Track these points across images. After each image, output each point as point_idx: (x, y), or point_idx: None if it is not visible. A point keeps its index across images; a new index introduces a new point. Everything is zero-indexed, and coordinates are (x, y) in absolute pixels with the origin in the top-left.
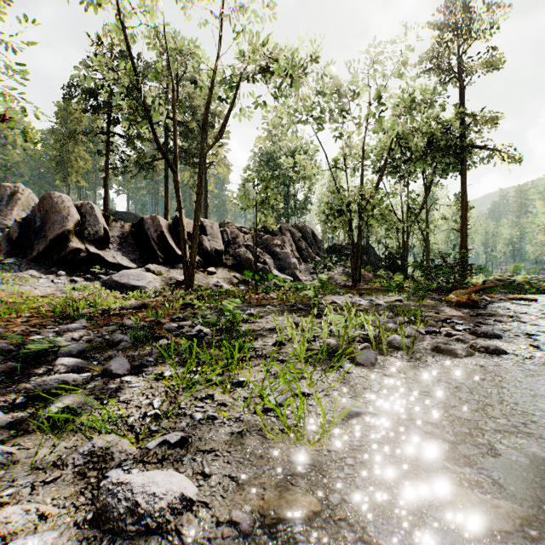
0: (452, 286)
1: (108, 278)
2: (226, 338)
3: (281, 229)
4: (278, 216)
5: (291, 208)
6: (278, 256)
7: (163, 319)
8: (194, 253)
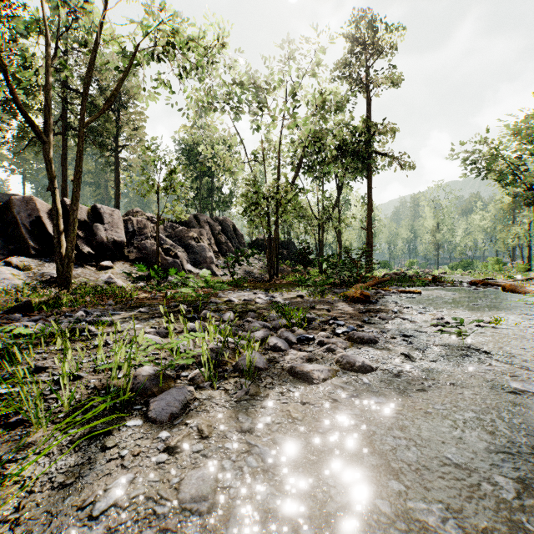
0: (355, 280)
1: None
2: None
3: (199, 221)
4: (202, 209)
5: (215, 201)
6: (193, 250)
7: None
8: (71, 243)
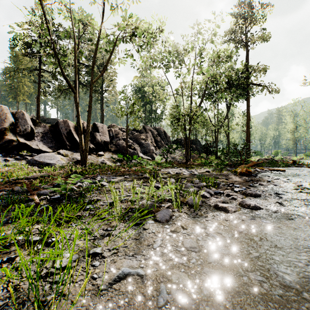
0: (240, 163)
1: (31, 158)
2: (71, 201)
3: (146, 129)
4: (146, 122)
5: (153, 117)
6: (143, 145)
7: (46, 186)
8: (87, 143)
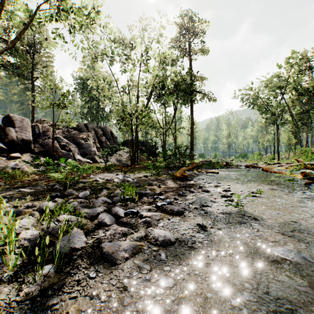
0: (182, 165)
1: None
2: None
3: (88, 128)
4: (92, 120)
5: (101, 116)
6: (82, 146)
7: None
8: None
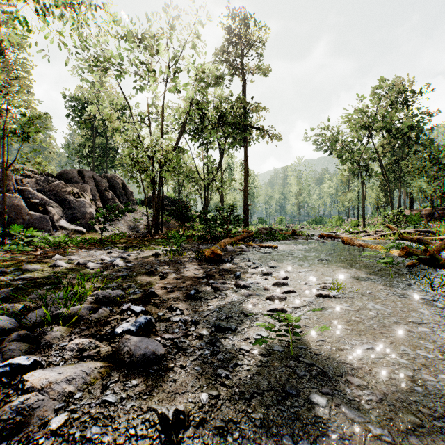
0: (224, 235)
1: None
2: None
3: (84, 177)
4: (96, 167)
5: (111, 160)
6: (70, 205)
7: None
8: None
